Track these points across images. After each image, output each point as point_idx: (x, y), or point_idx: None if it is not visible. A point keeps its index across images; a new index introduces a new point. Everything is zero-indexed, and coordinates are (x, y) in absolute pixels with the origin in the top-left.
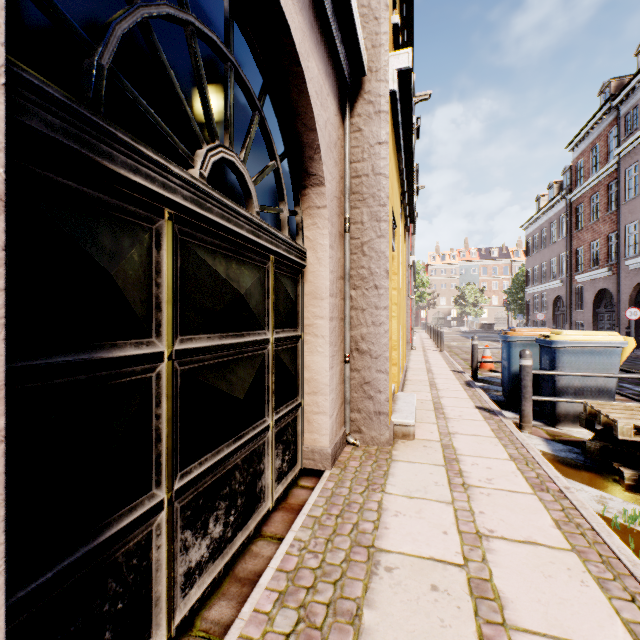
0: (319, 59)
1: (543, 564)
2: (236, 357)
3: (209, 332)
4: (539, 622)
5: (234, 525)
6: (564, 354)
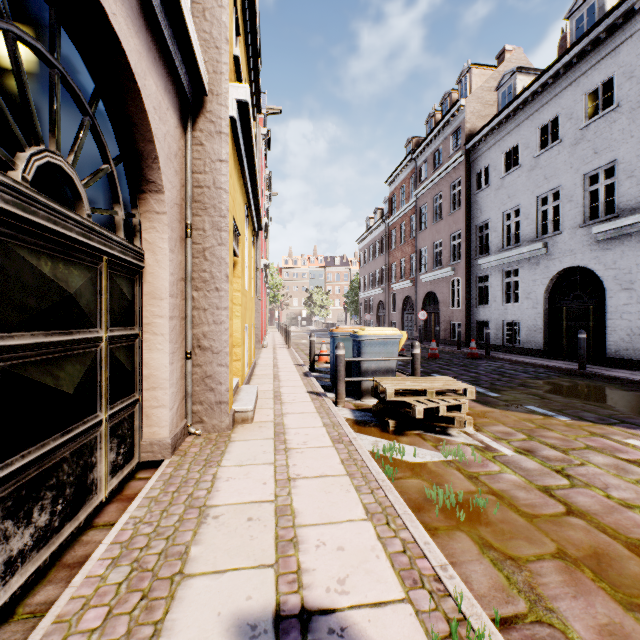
0: (158, 76)
1: (327, 486)
2: (64, 354)
3: (33, 330)
4: (316, 518)
5: (62, 515)
6: (366, 345)
